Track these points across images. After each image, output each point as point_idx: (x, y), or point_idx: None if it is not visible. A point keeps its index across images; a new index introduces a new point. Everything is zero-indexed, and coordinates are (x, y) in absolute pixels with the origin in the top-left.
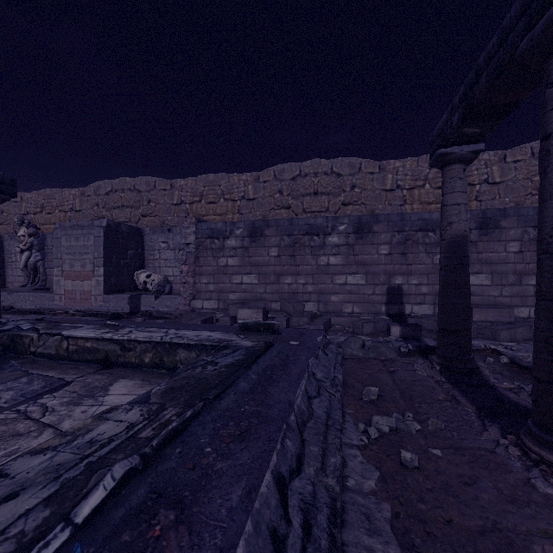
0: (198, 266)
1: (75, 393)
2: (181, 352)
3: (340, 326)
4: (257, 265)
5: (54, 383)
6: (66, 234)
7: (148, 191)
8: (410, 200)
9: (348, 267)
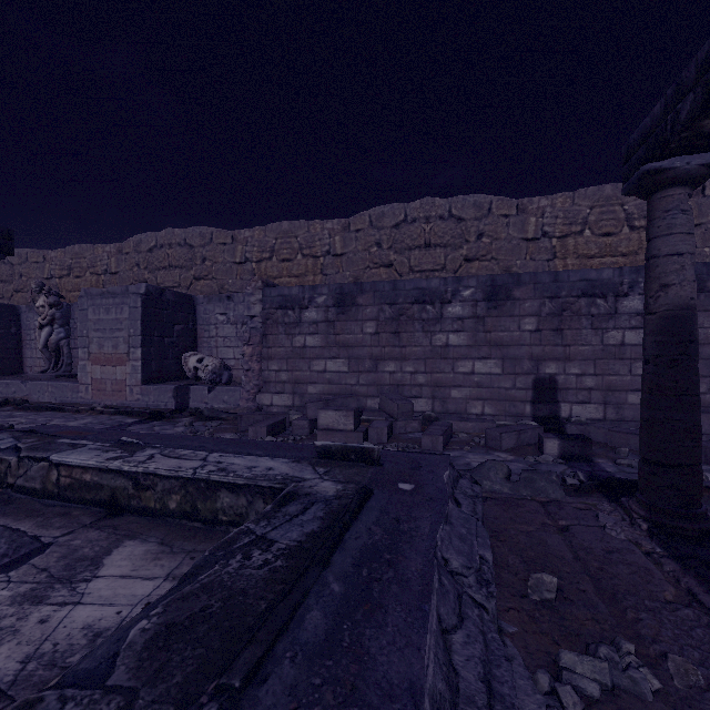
0: (265, 347)
1: (45, 573)
2: (224, 495)
3: (466, 435)
4: (346, 346)
5: (22, 547)
6: (93, 304)
7: (202, 246)
8: (562, 253)
9: (476, 349)
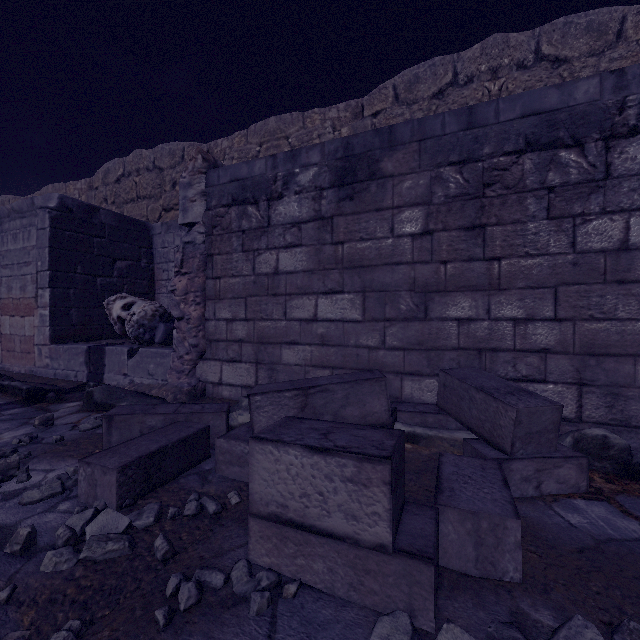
0: (210, 278)
1: None
2: None
3: None
4: (357, 266)
5: None
6: (2, 230)
7: (172, 167)
8: None
9: None
